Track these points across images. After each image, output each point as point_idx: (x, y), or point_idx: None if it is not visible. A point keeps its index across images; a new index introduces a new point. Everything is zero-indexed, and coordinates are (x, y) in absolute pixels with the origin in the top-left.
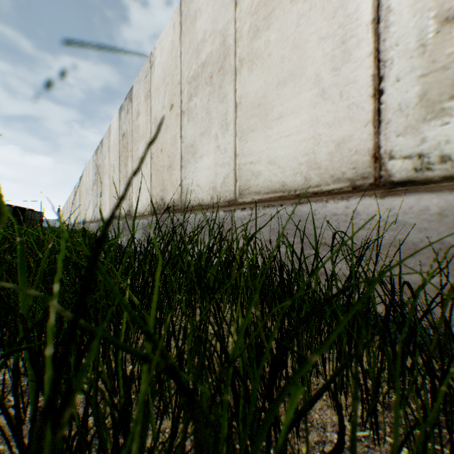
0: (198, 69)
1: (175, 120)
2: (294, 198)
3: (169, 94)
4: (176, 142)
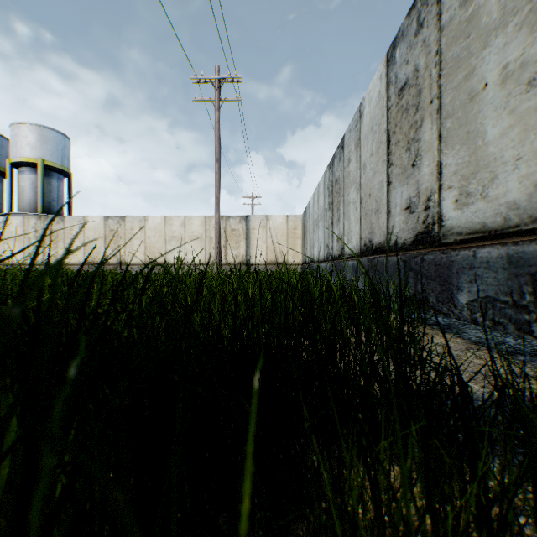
0: None
1: None
2: (16, 265)
3: None
4: None
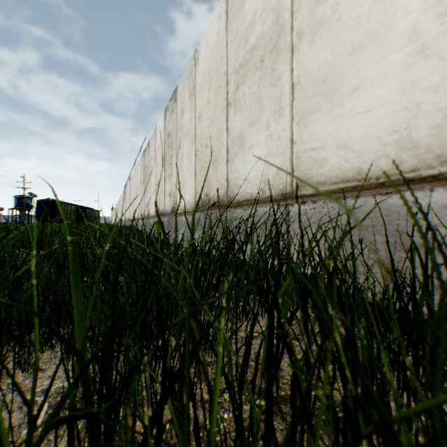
0: (246, 55)
1: (221, 113)
2: (375, 187)
3: (214, 88)
4: (222, 136)
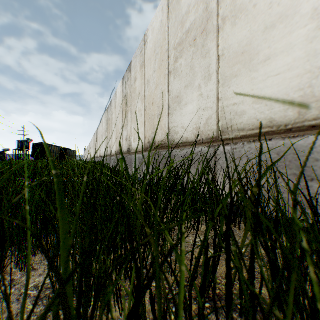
0: (183, 36)
1: (163, 79)
2: (284, 132)
3: (159, 61)
4: (165, 96)
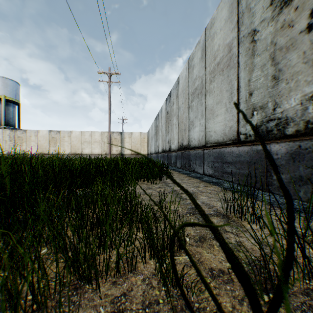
0: None
1: None
2: None
3: None
4: None
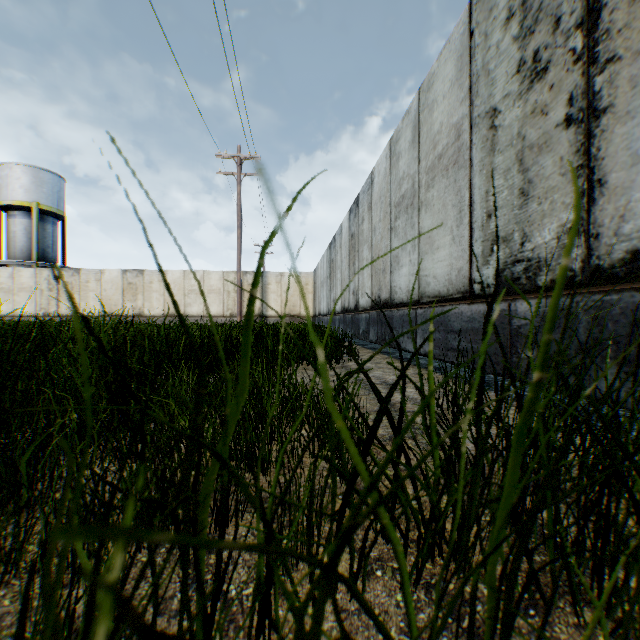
0: (2, 288)
1: None
2: (27, 316)
3: None
4: None
